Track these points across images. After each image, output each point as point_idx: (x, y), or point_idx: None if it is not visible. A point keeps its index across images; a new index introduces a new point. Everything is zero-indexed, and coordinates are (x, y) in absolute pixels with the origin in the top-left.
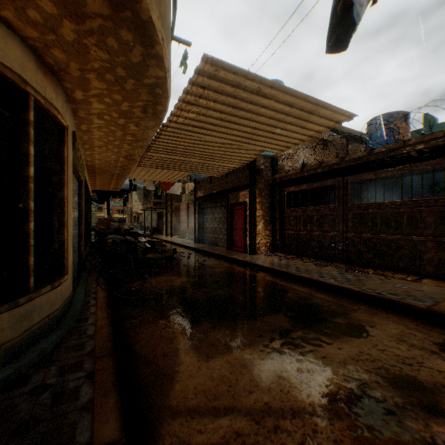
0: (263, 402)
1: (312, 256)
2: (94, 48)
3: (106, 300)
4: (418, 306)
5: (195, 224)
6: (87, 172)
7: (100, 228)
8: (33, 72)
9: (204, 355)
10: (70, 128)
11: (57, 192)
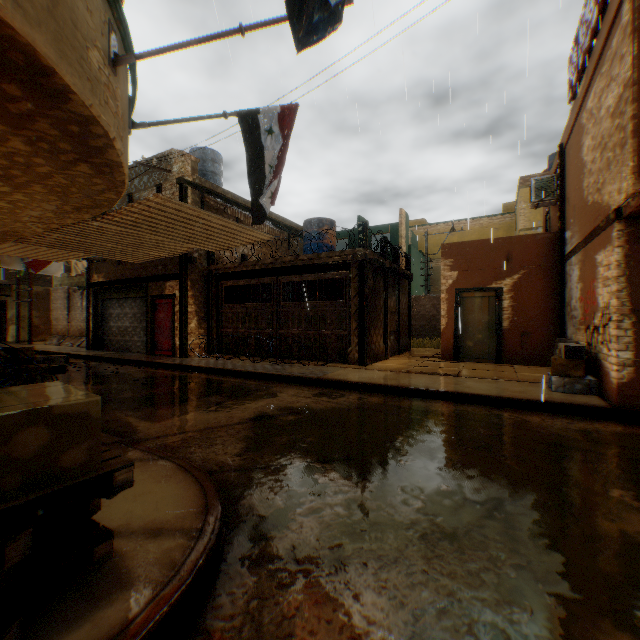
0: (205, 427)
1: (251, 354)
2: (61, 178)
3: None
4: (313, 377)
5: (88, 322)
6: None
7: None
8: None
9: (156, 421)
10: None
11: None
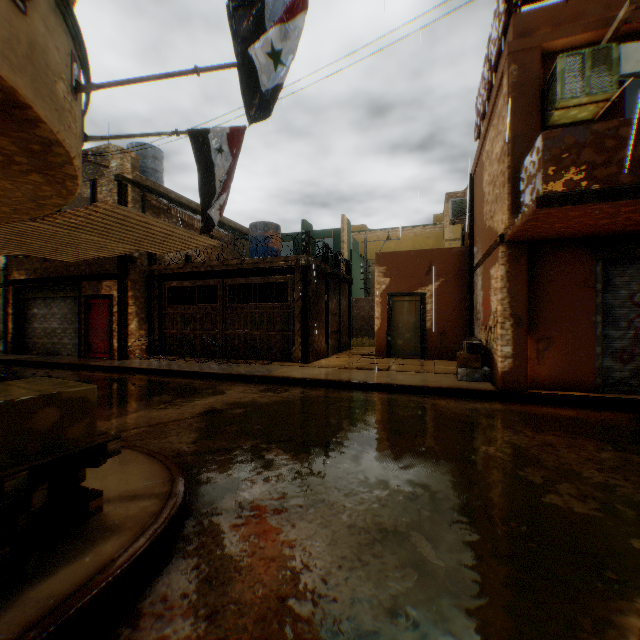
0: (157, 422)
1: (196, 355)
2: (8, 183)
3: None
4: (260, 375)
5: (7, 323)
6: None
7: None
8: None
9: (106, 420)
10: None
11: None
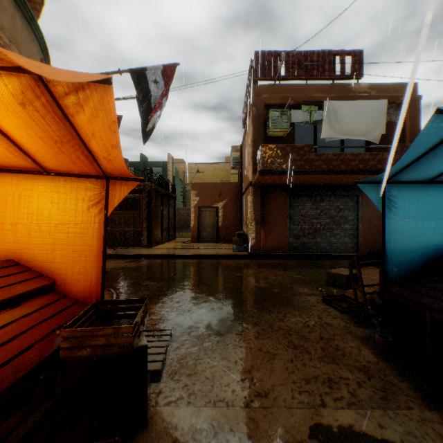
0: None
1: None
2: None
3: None
4: (124, 254)
5: None
6: None
7: None
8: None
9: None
10: None
11: None
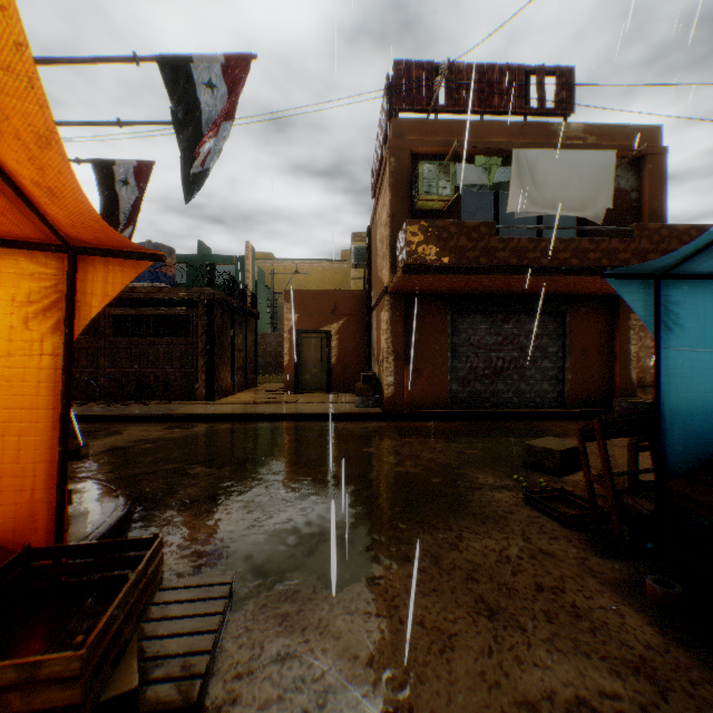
0: None
1: None
2: None
3: None
4: (161, 414)
5: None
6: None
7: None
8: None
9: None
10: None
11: None
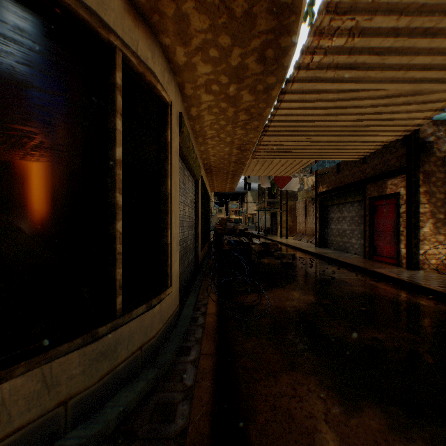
0: None
1: None
2: None
3: (215, 320)
4: None
5: (315, 224)
6: (205, 173)
7: (218, 228)
8: (117, 15)
9: None
10: (174, 108)
11: (159, 186)
